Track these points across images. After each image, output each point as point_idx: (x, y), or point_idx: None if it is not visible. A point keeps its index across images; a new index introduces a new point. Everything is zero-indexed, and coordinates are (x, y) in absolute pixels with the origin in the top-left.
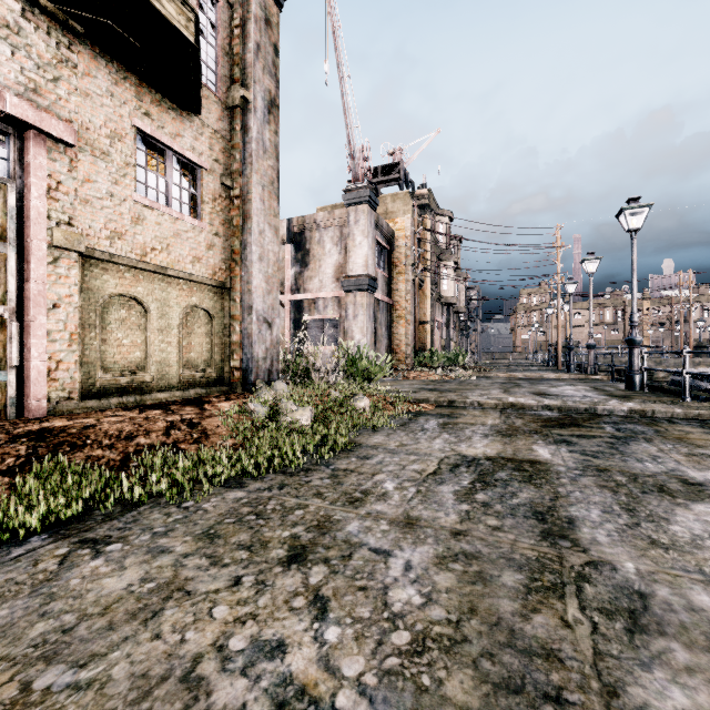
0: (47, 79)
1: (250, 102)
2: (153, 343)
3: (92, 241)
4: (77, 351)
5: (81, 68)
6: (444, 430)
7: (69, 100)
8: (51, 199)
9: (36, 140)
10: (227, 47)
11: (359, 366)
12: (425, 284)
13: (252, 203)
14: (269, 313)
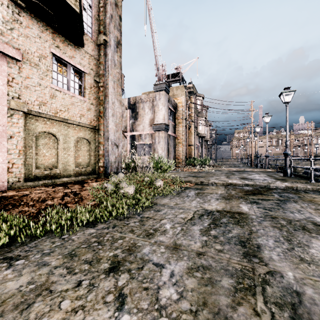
0: (7, 28)
1: (107, 42)
2: (61, 155)
3: (30, 106)
4: (22, 158)
5: (24, 24)
6: (197, 196)
7: (18, 39)
8: (9, 86)
9: (1, 57)
10: (97, 16)
11: (159, 165)
12: (191, 127)
13: (108, 89)
14: (117, 140)
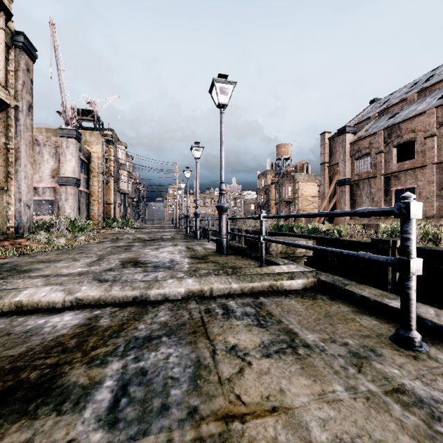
0: None
1: (20, 107)
2: None
3: None
4: None
5: None
6: (112, 243)
7: None
8: None
9: None
10: (6, 79)
11: (77, 226)
12: (110, 183)
13: (21, 153)
14: (29, 202)
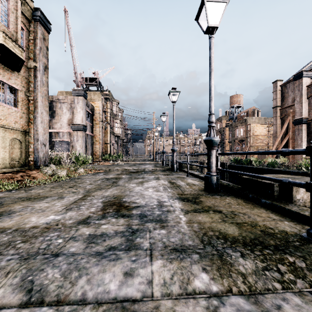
0: None
1: (37, 67)
2: None
3: None
4: None
5: None
6: (104, 175)
7: None
8: None
9: None
10: (28, 45)
11: (80, 159)
12: (107, 128)
13: (38, 103)
14: (44, 141)
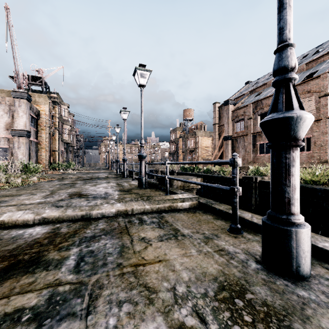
0: None
1: None
2: None
3: None
4: None
5: None
6: (59, 181)
7: None
8: None
9: None
10: None
11: (29, 168)
12: (55, 135)
13: None
14: None
